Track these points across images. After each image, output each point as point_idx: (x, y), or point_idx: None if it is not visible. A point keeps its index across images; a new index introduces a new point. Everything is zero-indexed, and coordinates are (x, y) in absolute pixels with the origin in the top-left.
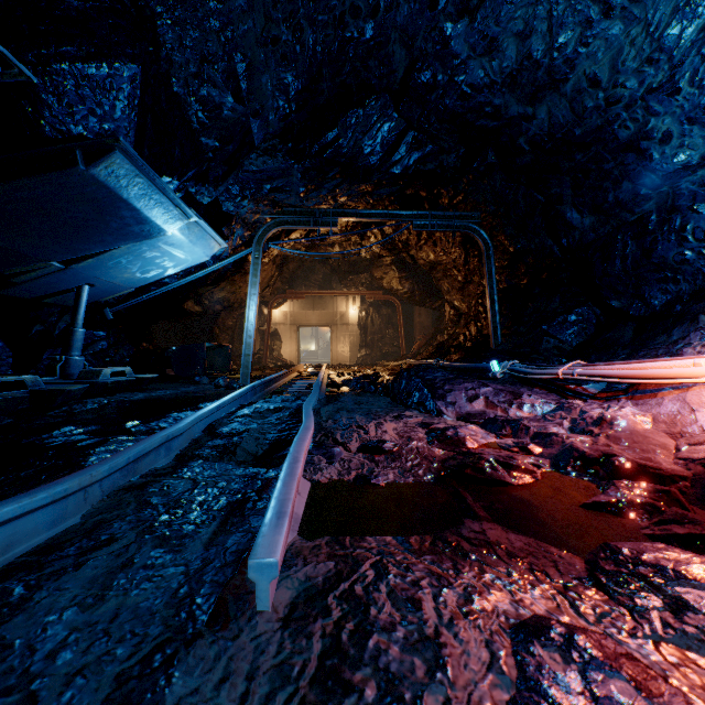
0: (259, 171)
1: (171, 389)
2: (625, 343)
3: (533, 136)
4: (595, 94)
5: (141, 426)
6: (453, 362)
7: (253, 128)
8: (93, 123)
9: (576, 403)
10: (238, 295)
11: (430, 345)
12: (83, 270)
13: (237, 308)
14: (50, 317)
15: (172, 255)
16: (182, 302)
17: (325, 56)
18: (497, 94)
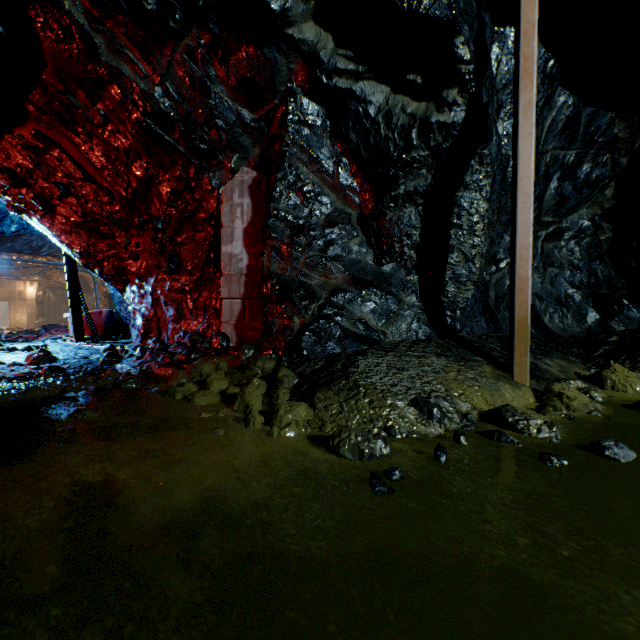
0: None
1: None
2: None
3: None
4: None
5: None
6: None
7: None
8: None
9: None
10: None
11: None
12: None
13: None
14: None
15: None
16: None
17: None
18: None
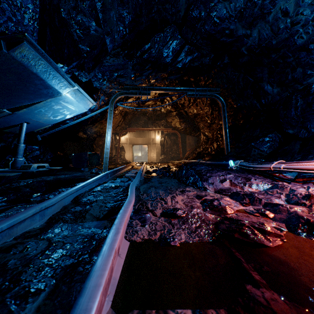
0: (111, 65)
1: (68, 174)
2: (295, 151)
3: (250, 46)
4: (285, 20)
5: (38, 197)
6: (207, 161)
7: (107, 42)
8: (11, 26)
9: (286, 185)
10: (104, 130)
11: (194, 153)
12: (21, 114)
13: (104, 136)
14: (8, 139)
15: (68, 107)
16: (77, 132)
17: (143, 1)
18: (232, 22)
